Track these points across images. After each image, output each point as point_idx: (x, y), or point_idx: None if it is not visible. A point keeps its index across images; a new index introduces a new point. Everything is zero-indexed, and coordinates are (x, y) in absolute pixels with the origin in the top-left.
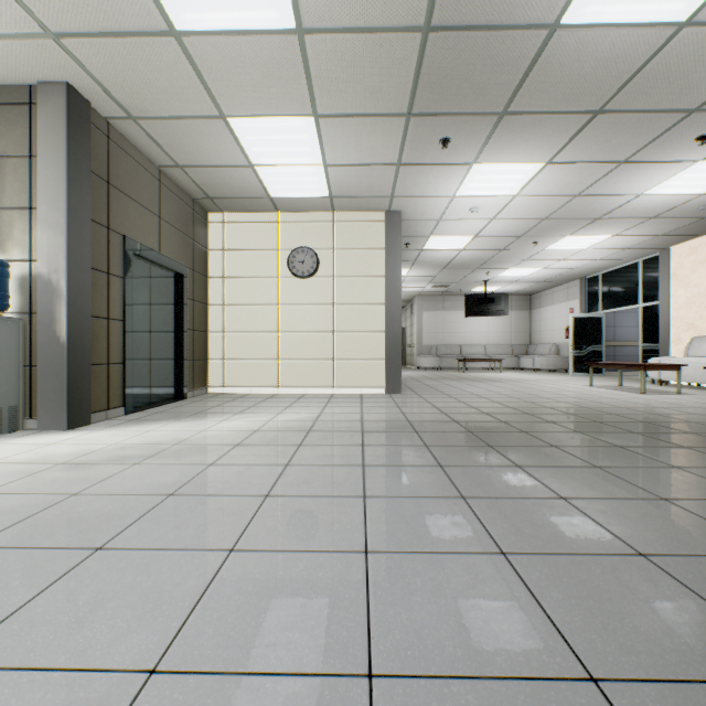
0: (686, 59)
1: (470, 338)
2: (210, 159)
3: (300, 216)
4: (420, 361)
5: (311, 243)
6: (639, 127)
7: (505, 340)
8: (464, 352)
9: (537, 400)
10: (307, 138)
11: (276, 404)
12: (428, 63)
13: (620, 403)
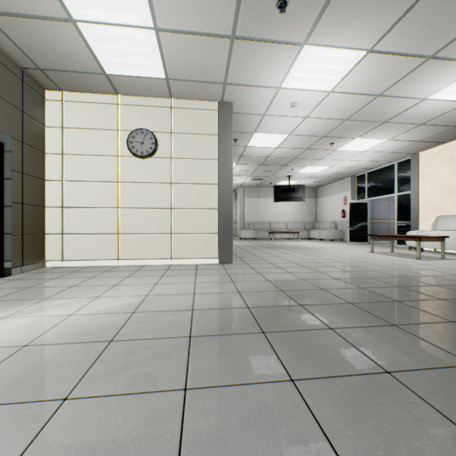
0: None
1: (276, 217)
2: (16, 2)
3: (140, 100)
4: (242, 233)
5: (150, 126)
6: None
7: (300, 219)
8: (273, 227)
9: (352, 269)
10: None
11: (104, 281)
12: None
13: (419, 270)
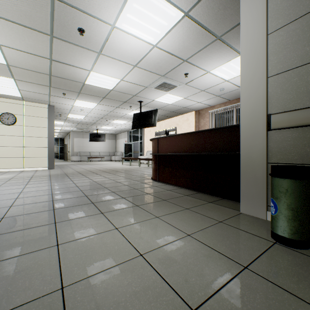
0: (116, 94)
1: (94, 149)
2: None
3: (7, 100)
4: (73, 158)
5: (12, 111)
6: (116, 102)
7: (107, 150)
8: (92, 154)
9: (98, 168)
10: (10, 82)
11: None
12: (53, 80)
13: (119, 168)
